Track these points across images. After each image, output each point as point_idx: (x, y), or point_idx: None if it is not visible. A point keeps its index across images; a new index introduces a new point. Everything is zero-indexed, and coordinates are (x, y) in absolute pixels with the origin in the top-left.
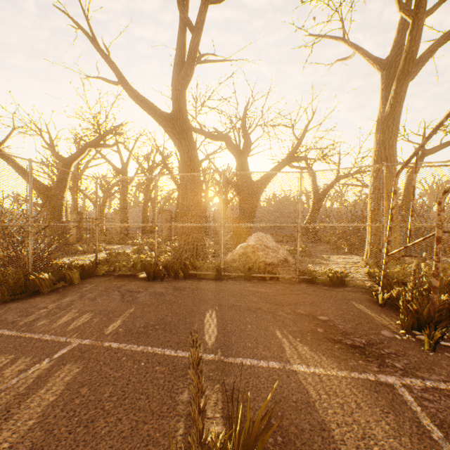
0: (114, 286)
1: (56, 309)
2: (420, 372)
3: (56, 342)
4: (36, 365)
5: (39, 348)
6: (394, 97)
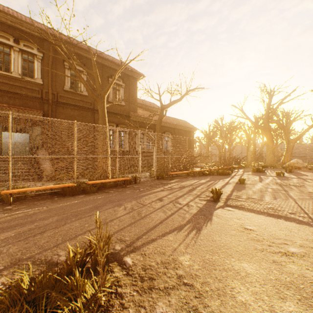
0: None
1: None
2: None
3: None
4: None
5: None
6: None
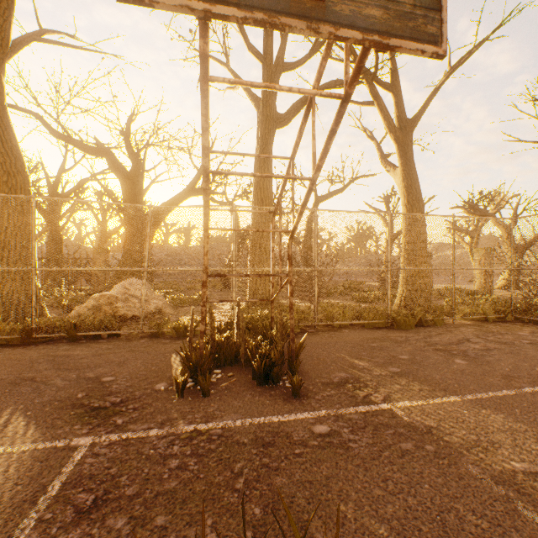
0: None
1: None
2: (135, 424)
3: None
4: None
5: None
6: (261, 138)
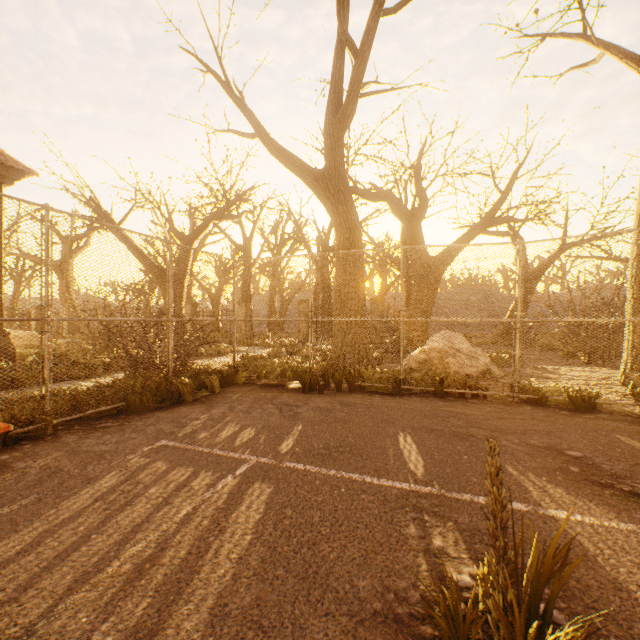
0: (264, 398)
1: (210, 421)
2: None
3: (230, 457)
4: (221, 480)
5: (215, 463)
6: None
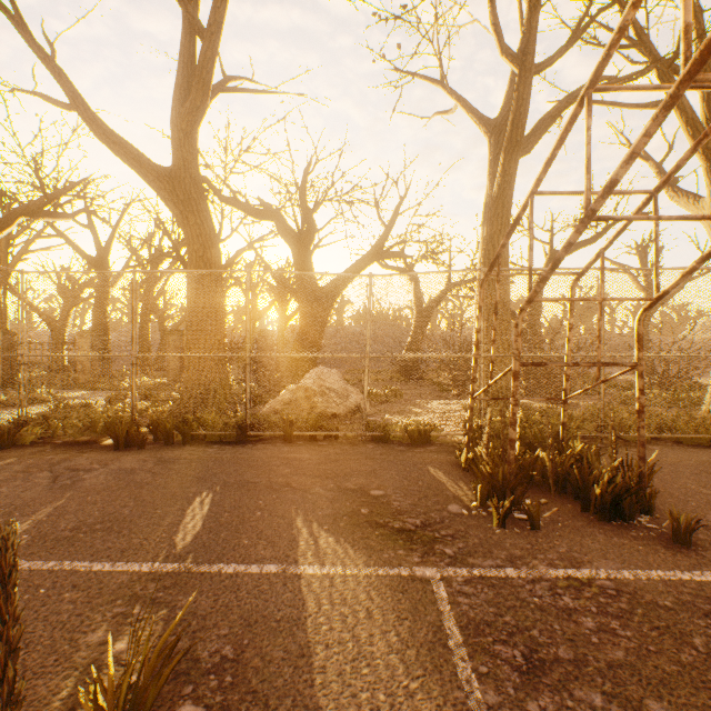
0: (47, 462)
1: None
2: (473, 557)
3: None
4: None
5: None
6: (502, 175)
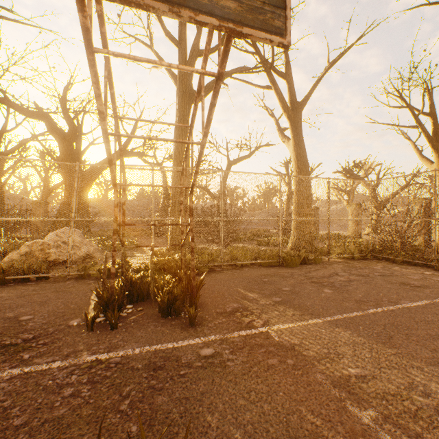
0: None
1: None
2: (41, 358)
3: None
4: None
5: None
6: (179, 110)
